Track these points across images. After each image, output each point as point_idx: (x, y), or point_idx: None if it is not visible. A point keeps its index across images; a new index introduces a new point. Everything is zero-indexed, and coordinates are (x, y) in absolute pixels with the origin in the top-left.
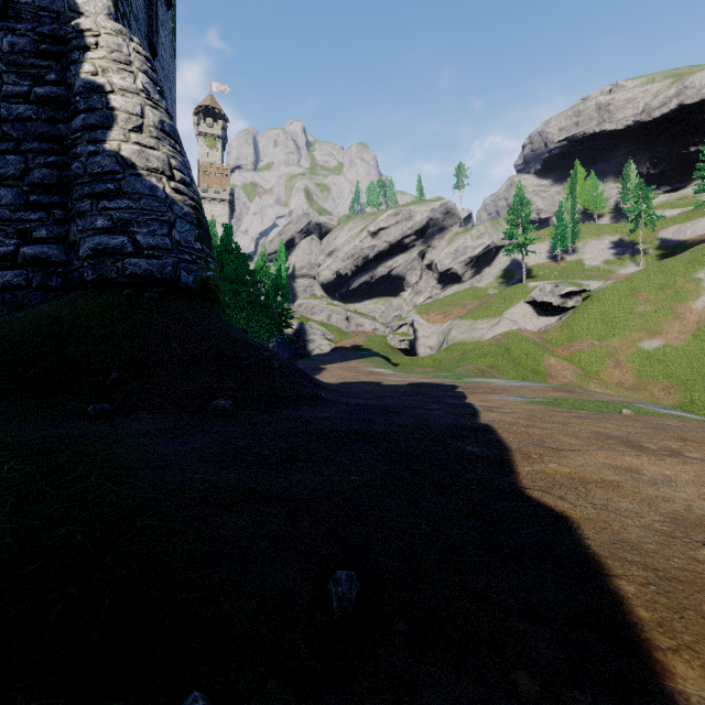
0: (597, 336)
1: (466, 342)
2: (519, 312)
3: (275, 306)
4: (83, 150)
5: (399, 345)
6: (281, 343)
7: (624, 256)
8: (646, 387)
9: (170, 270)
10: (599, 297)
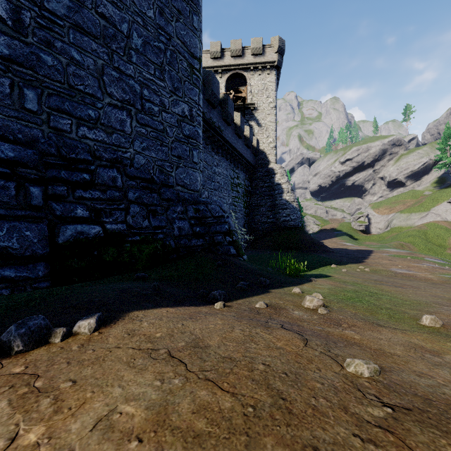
0: None
1: (402, 226)
2: (442, 208)
3: None
4: (278, 199)
5: (358, 228)
6: None
7: None
8: None
9: (297, 223)
10: None
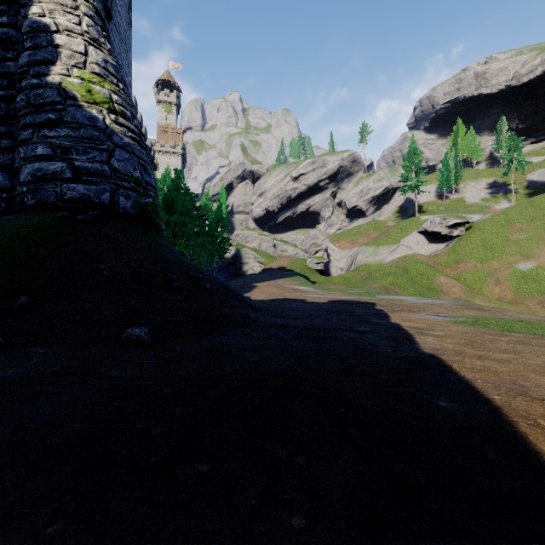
0: (479, 259)
1: (370, 264)
2: (413, 240)
3: (216, 235)
4: (27, 83)
5: (316, 266)
6: (222, 265)
7: (498, 194)
8: (523, 301)
9: (108, 195)
10: (480, 228)
